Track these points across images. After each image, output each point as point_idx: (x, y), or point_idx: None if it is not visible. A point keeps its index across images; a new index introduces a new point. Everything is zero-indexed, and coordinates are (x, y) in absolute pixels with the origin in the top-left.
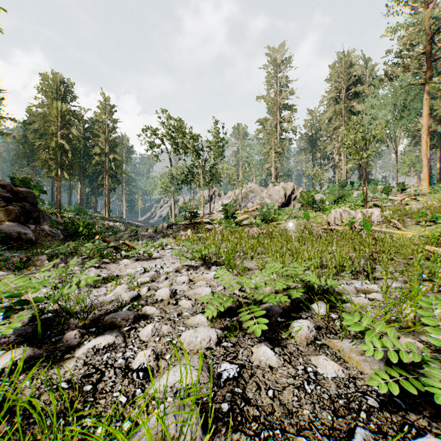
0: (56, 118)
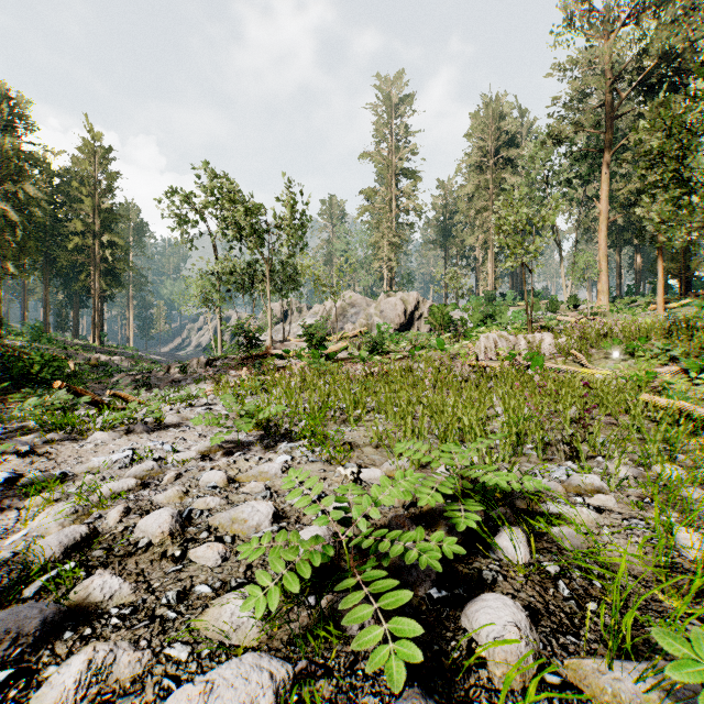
0: None
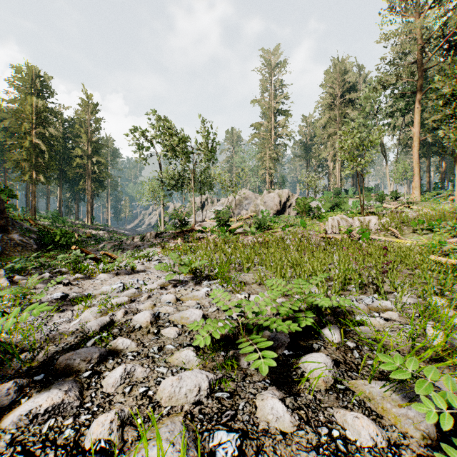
0: (31, 115)
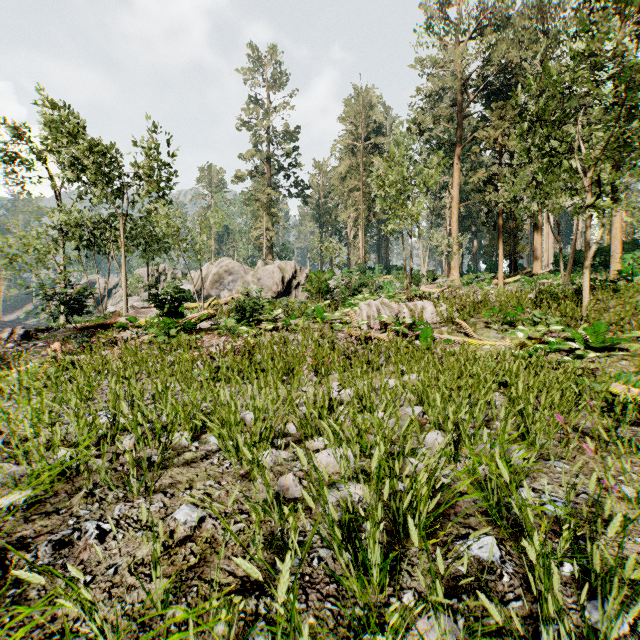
0: None
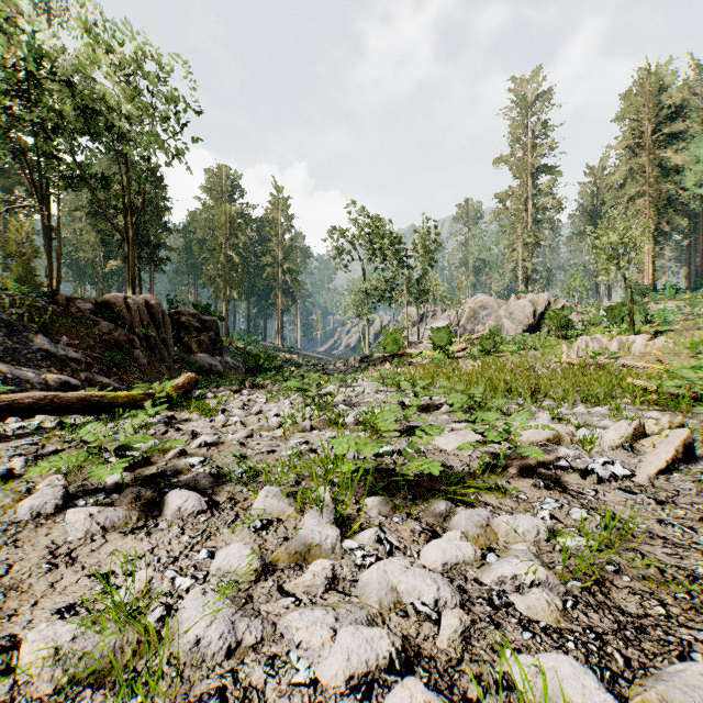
0: (225, 224)
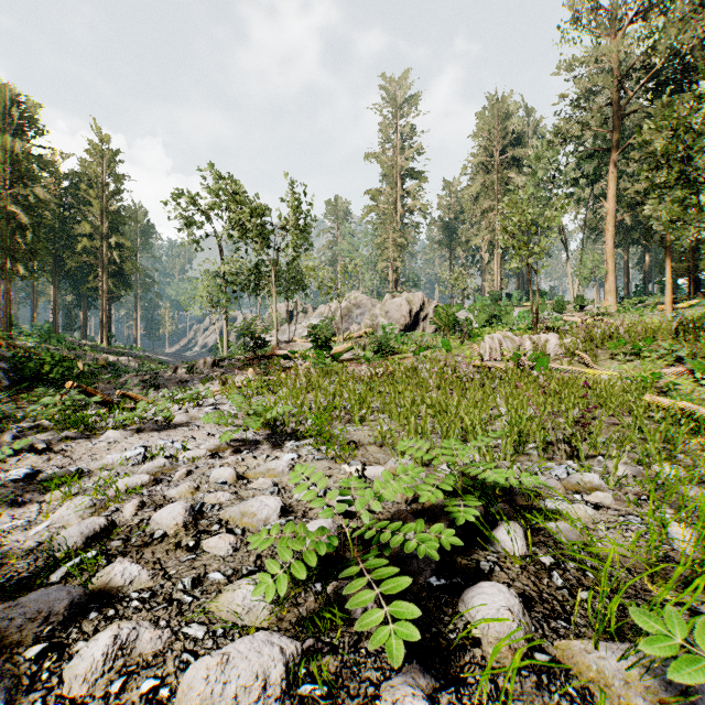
0: (3, 165)
